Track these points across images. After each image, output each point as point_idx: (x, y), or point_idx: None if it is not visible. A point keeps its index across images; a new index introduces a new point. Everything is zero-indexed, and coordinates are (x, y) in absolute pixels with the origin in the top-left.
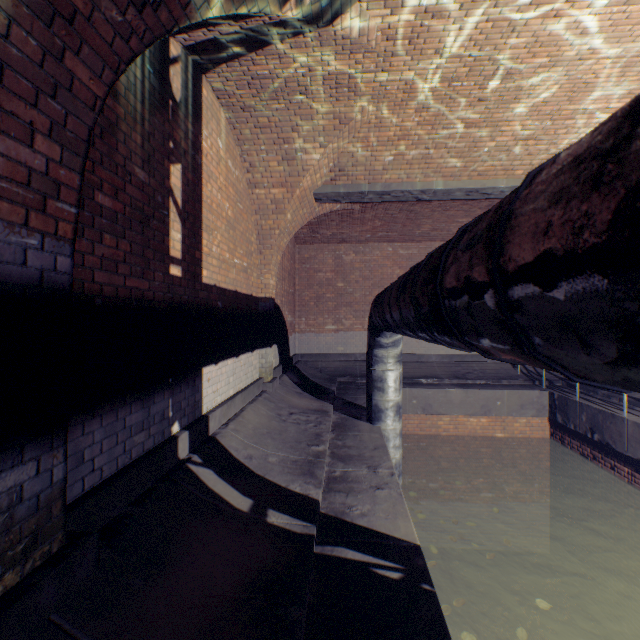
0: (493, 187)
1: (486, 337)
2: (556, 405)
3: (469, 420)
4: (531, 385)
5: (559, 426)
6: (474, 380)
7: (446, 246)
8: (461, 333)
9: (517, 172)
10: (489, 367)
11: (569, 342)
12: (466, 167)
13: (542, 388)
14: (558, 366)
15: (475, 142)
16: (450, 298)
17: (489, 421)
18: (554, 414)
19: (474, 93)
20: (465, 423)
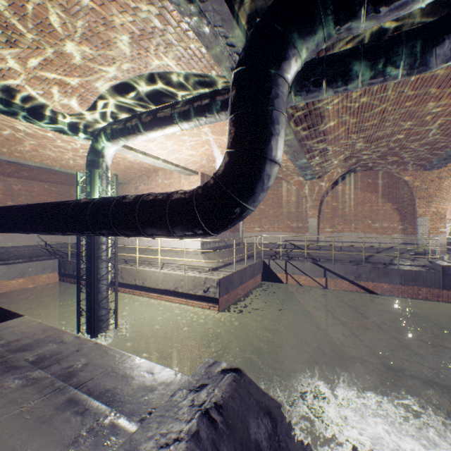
0: (25, 163)
1: (9, 228)
2: (62, 265)
3: (12, 282)
4: (51, 258)
5: (63, 274)
6: (16, 260)
7: (0, 210)
8: (4, 228)
9: (37, 160)
10: (27, 252)
11: (18, 228)
12: (9, 152)
13: (56, 258)
14: (19, 231)
15: (13, 145)
16: (1, 222)
17: (25, 280)
18: (61, 269)
19: (12, 133)
20: (9, 284)
